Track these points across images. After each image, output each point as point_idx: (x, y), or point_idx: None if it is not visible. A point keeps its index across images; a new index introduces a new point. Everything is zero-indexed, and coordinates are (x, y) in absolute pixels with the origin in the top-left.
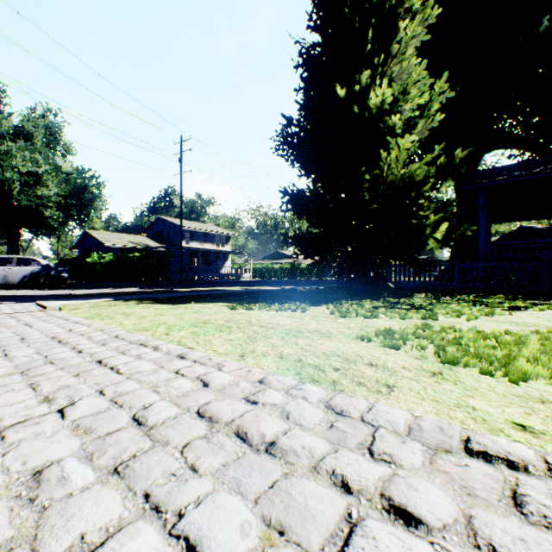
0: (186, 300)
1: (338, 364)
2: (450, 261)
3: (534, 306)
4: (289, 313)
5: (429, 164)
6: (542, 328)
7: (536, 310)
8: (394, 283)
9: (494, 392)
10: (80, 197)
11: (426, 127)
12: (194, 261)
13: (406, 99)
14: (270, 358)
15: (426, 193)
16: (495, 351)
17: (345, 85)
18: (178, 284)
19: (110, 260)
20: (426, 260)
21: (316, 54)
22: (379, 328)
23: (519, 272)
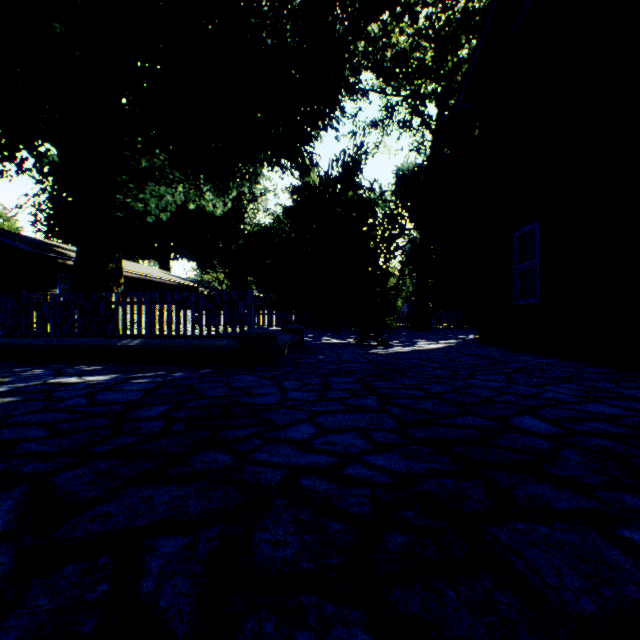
0: None
1: None
2: None
3: None
4: None
5: None
6: None
7: None
8: None
9: None
10: None
11: None
12: None
13: None
14: None
15: None
16: None
17: None
18: None
19: None
20: None
21: None
22: None
23: None
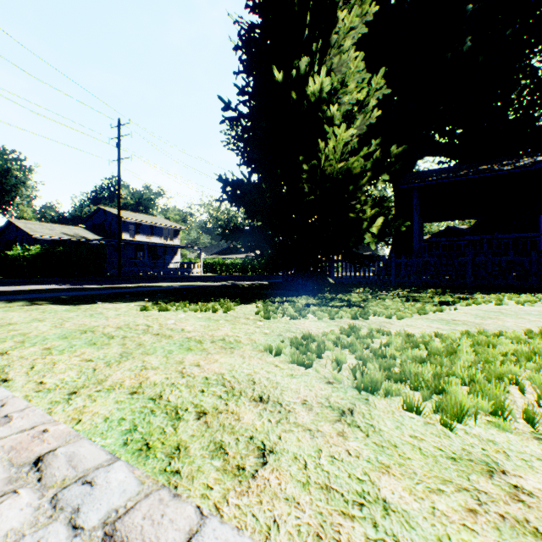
0: (100, 299)
1: (212, 402)
2: (388, 257)
3: (461, 301)
4: (209, 314)
5: (367, 159)
6: (472, 326)
7: (463, 304)
8: (337, 278)
9: (421, 453)
10: (1, 181)
11: (365, 122)
12: (140, 255)
13: (345, 92)
14: (115, 395)
15: (364, 188)
16: (424, 366)
17: (284, 71)
18: (115, 279)
19: (36, 252)
20: (364, 254)
21: (256, 37)
22: (302, 332)
23: (447, 267)
